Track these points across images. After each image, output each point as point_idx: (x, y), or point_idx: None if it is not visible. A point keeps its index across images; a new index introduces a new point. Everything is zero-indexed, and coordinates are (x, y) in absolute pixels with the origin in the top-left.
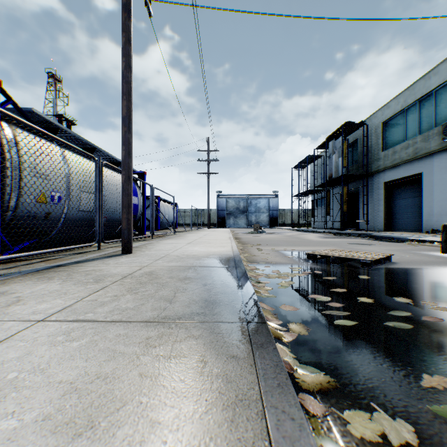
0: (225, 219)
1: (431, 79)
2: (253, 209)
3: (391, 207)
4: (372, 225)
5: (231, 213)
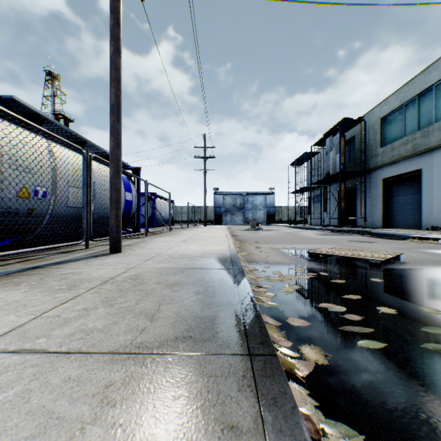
0: (222, 216)
1: (431, 74)
2: (250, 206)
3: (389, 203)
4: (370, 222)
5: (228, 210)
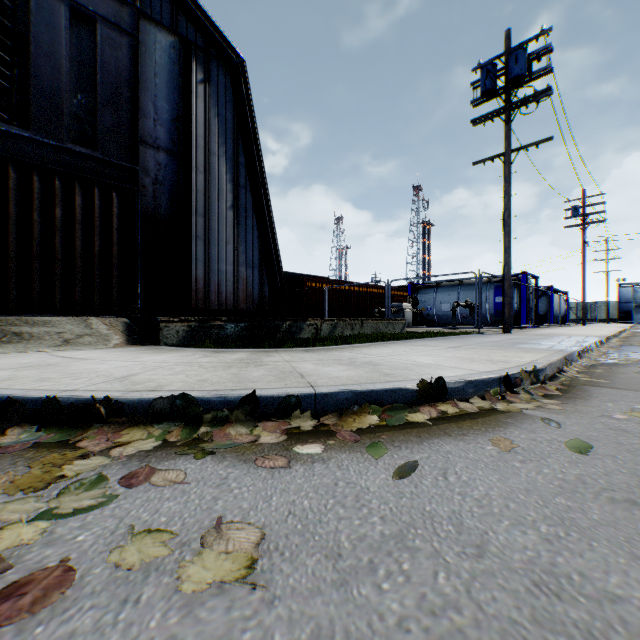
0: (629, 314)
1: None
2: None
3: None
4: None
5: None
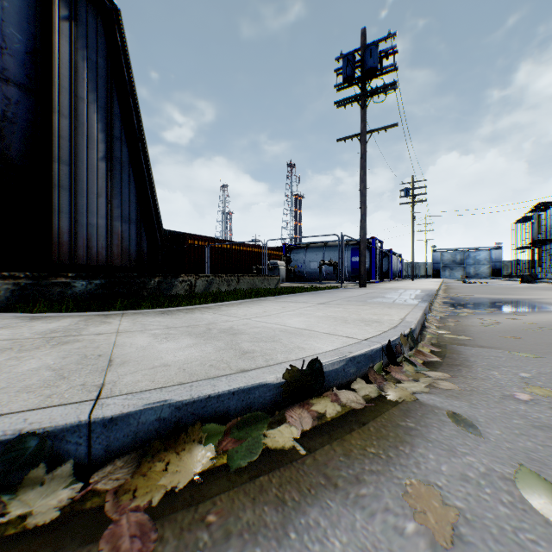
0: (439, 271)
1: None
2: (471, 262)
3: None
4: None
5: (446, 265)
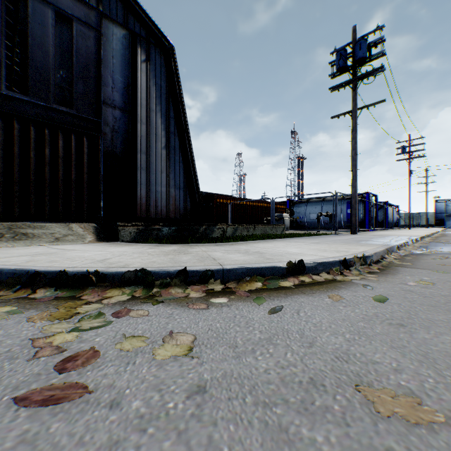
0: (443, 221)
1: None
2: None
3: None
4: None
5: (450, 215)
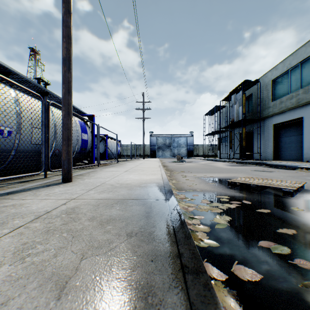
0: (155, 152)
1: None
2: (176, 145)
3: (278, 142)
4: (264, 156)
5: (160, 147)
